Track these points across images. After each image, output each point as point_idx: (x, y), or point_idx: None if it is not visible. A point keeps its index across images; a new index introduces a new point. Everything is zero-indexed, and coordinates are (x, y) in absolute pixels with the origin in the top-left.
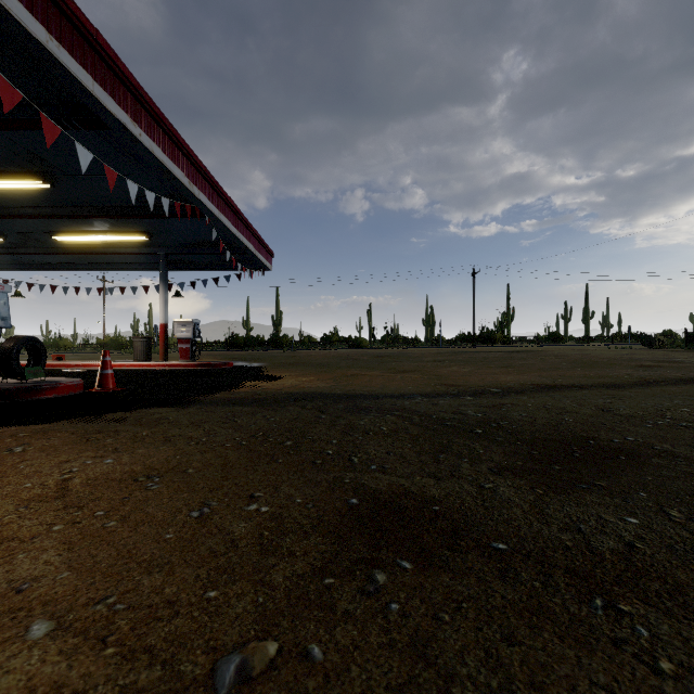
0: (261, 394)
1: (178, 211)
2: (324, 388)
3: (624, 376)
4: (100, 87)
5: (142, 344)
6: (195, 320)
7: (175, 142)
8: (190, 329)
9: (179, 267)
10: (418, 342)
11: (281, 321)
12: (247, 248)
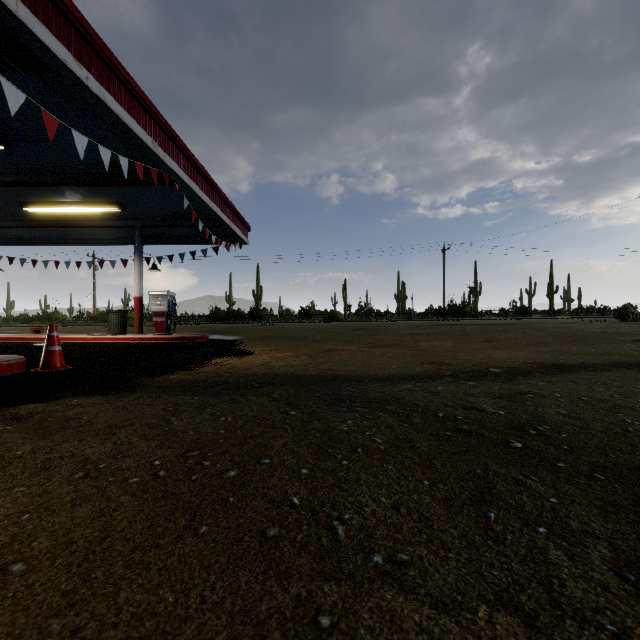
0: (224, 375)
1: (141, 174)
2: (298, 367)
3: (633, 353)
4: (27, 9)
5: (117, 317)
6: (170, 293)
7: (134, 95)
8: (165, 302)
9: (157, 241)
10: (390, 315)
11: (261, 296)
12: (222, 220)
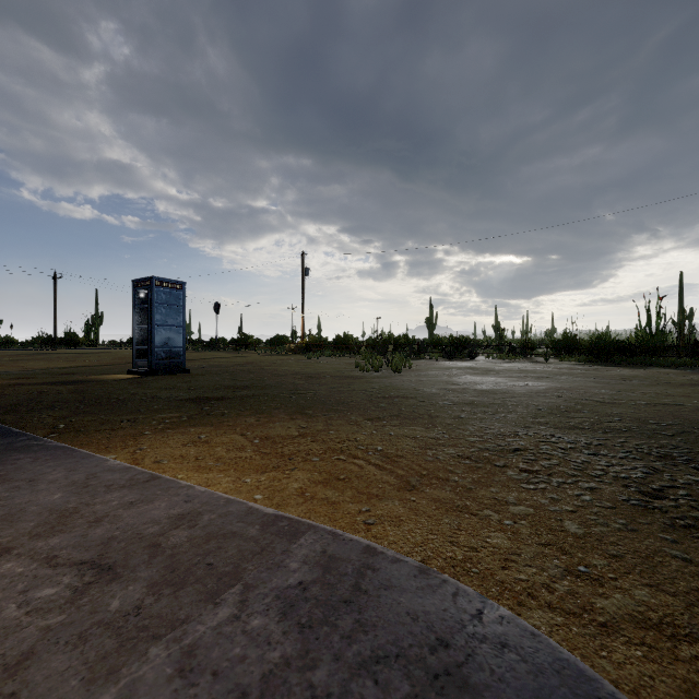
0: None
1: None
2: None
3: (124, 362)
4: None
5: None
6: None
7: None
8: None
9: None
10: None
11: None
12: None
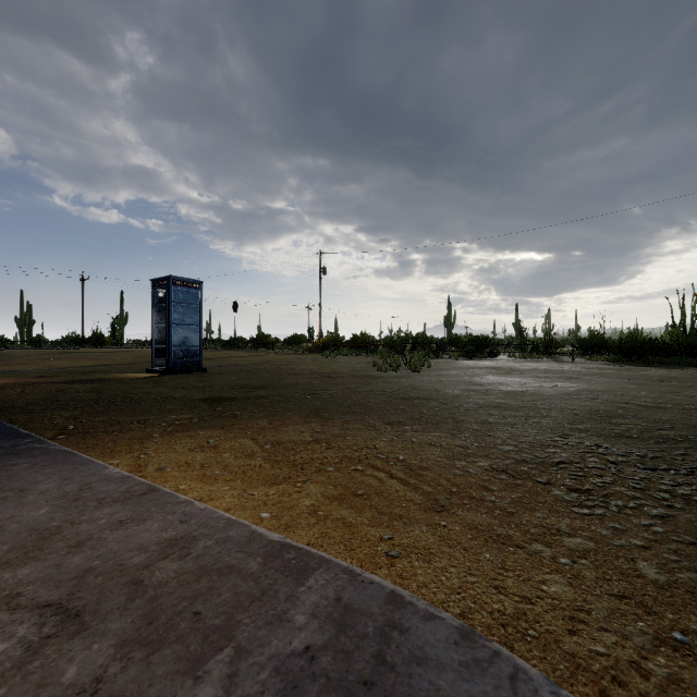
0: None
1: None
2: None
3: (144, 361)
4: None
5: None
6: None
7: None
8: None
9: None
10: (11, 343)
11: None
12: None
